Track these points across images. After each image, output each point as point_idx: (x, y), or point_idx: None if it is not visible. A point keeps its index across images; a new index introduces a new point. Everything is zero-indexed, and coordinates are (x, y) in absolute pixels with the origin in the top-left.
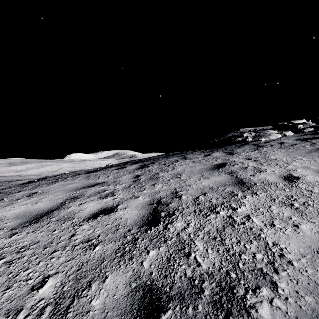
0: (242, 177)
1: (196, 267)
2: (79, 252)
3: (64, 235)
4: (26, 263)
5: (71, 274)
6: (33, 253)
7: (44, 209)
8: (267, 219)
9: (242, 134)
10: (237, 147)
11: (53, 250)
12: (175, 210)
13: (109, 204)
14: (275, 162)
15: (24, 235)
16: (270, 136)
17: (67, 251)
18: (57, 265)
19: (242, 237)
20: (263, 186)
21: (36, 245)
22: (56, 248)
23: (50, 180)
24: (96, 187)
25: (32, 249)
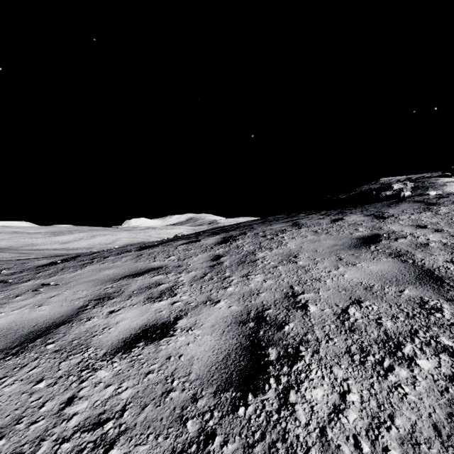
0: (428, 265)
1: None
2: None
3: (53, 398)
4: None
5: None
6: None
7: (46, 319)
8: None
9: (391, 186)
10: (385, 206)
11: (9, 450)
12: (299, 344)
13: (163, 315)
14: None
15: None
16: (445, 188)
17: None
18: None
19: None
20: None
21: None
22: (18, 443)
23: (81, 261)
24: (147, 276)
25: None
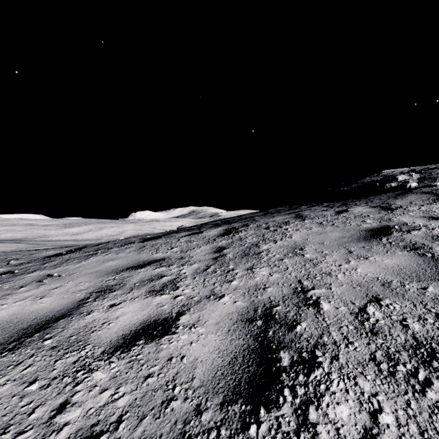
0: None
1: None
2: None
3: (44, 403)
4: None
5: None
6: None
7: (47, 312)
8: None
9: (396, 177)
10: (391, 198)
11: None
12: (314, 347)
13: (164, 310)
14: None
15: None
16: None
17: None
18: None
19: None
20: None
21: None
22: None
23: (86, 252)
24: (149, 268)
25: None
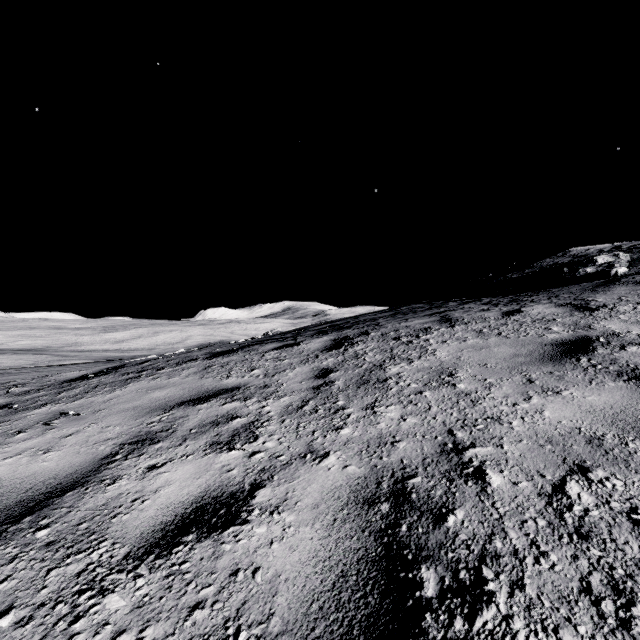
0: None
1: None
2: None
3: None
4: None
5: None
6: None
7: (49, 478)
8: None
9: (594, 259)
10: (587, 291)
11: None
12: (479, 561)
13: (233, 478)
14: None
15: None
16: None
17: None
18: None
19: None
20: None
21: None
22: None
23: (124, 374)
24: (215, 403)
25: None
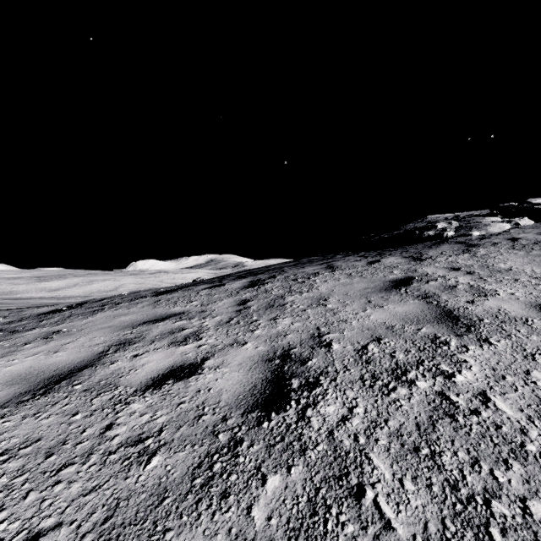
0: (450, 306)
1: (380, 532)
2: (115, 471)
3: (92, 425)
4: (1, 494)
5: (87, 531)
6: (20, 469)
7: (67, 364)
8: (531, 404)
9: (435, 225)
10: (426, 247)
11: (62, 462)
12: (319, 375)
13: (189, 357)
14: (511, 276)
15: (15, 422)
16: (489, 228)
17: (90, 466)
18: (62, 503)
19: (481, 449)
20: (499, 325)
21: (31, 449)
22: (69, 457)
23: (90, 307)
24: (169, 322)
25: (21, 459)
